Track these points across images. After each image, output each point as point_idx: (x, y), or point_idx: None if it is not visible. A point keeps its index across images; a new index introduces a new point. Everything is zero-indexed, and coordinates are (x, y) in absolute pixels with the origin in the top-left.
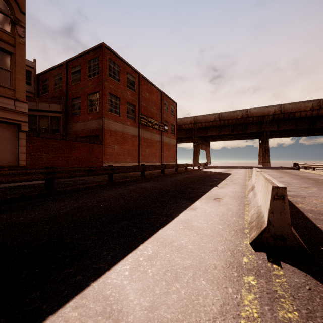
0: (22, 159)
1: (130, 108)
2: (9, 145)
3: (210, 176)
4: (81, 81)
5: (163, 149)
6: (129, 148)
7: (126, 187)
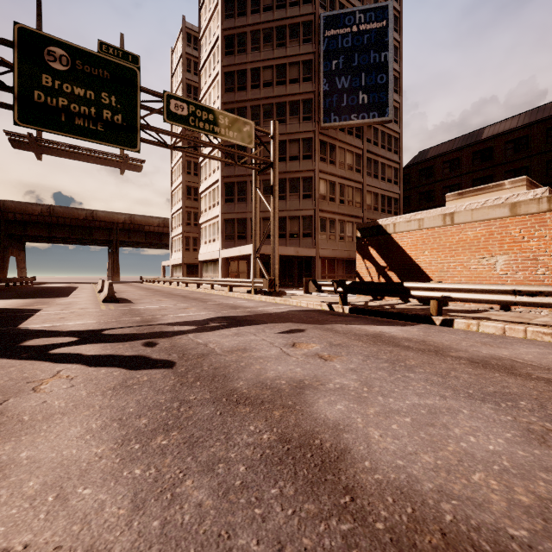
0: None
1: None
2: None
3: (61, 288)
4: None
5: None
6: None
7: (4, 293)
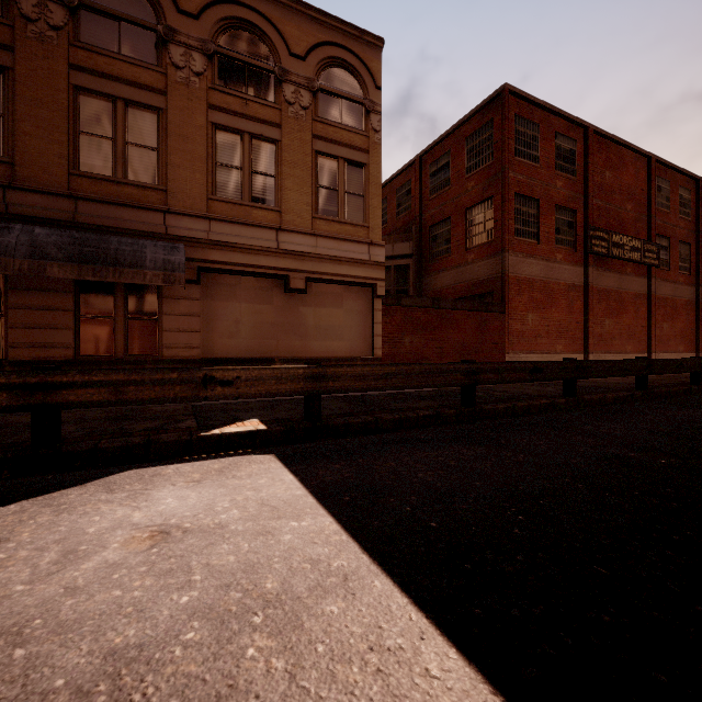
0: (378, 346)
1: (564, 220)
2: (361, 322)
3: None
4: (450, 185)
5: (654, 315)
6: (562, 317)
7: (640, 416)
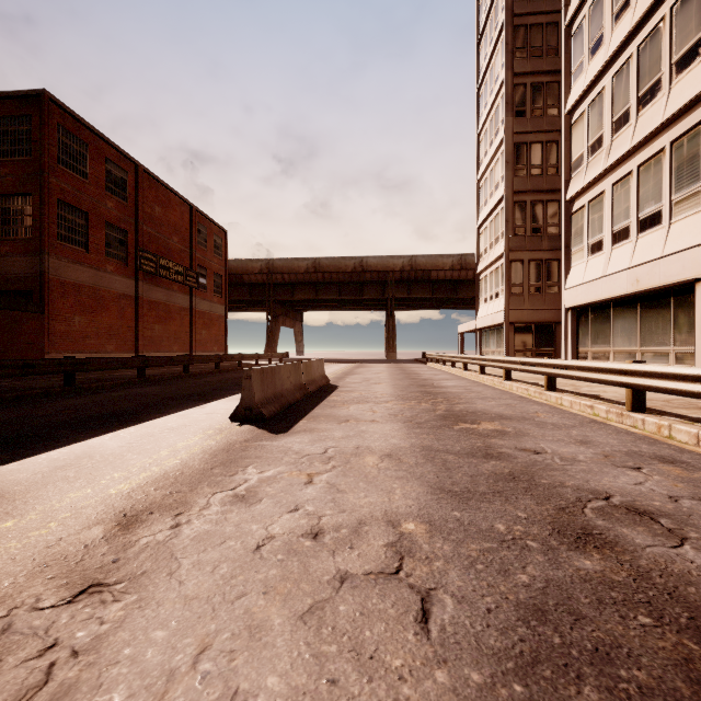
0: None
1: (116, 237)
2: None
3: None
4: None
5: (195, 324)
6: (113, 321)
7: (106, 394)
